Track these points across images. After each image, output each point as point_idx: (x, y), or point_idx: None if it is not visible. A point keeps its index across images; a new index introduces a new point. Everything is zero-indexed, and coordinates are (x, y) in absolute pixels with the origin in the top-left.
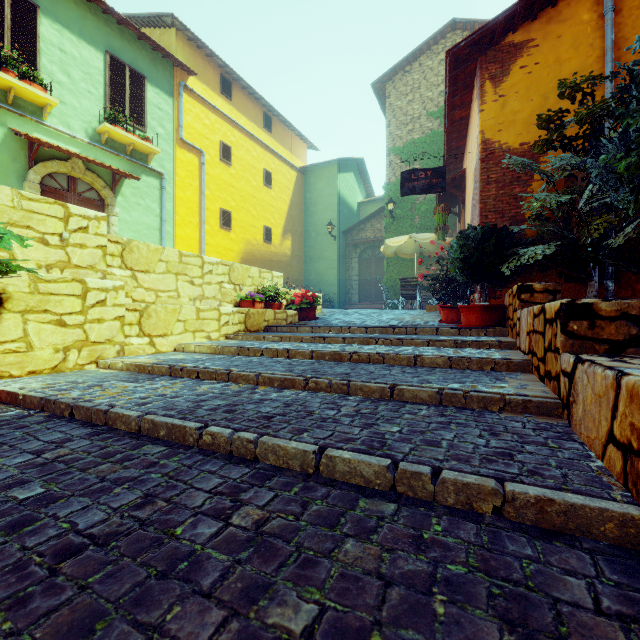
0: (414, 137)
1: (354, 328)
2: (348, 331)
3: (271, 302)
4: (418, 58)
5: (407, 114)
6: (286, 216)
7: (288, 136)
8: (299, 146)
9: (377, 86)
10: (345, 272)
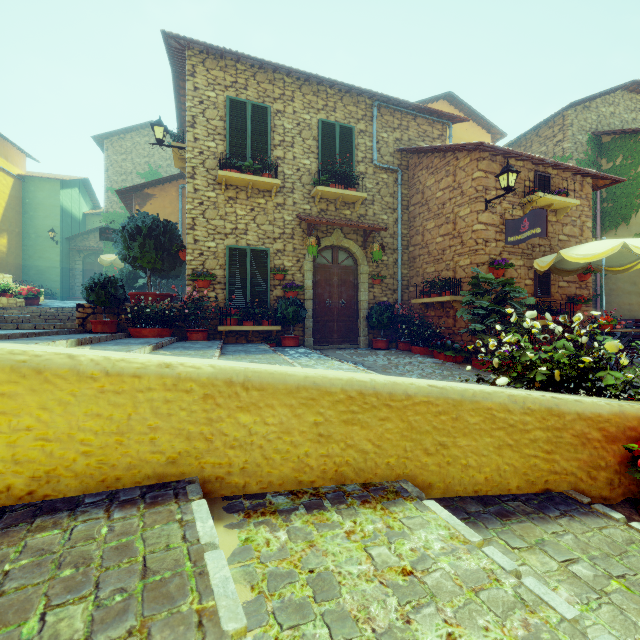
0: (127, 185)
1: (66, 308)
2: (62, 309)
3: (5, 293)
4: (130, 132)
5: (122, 167)
6: (1, 217)
7: (4, 146)
8: (17, 155)
9: (97, 138)
10: (69, 271)
